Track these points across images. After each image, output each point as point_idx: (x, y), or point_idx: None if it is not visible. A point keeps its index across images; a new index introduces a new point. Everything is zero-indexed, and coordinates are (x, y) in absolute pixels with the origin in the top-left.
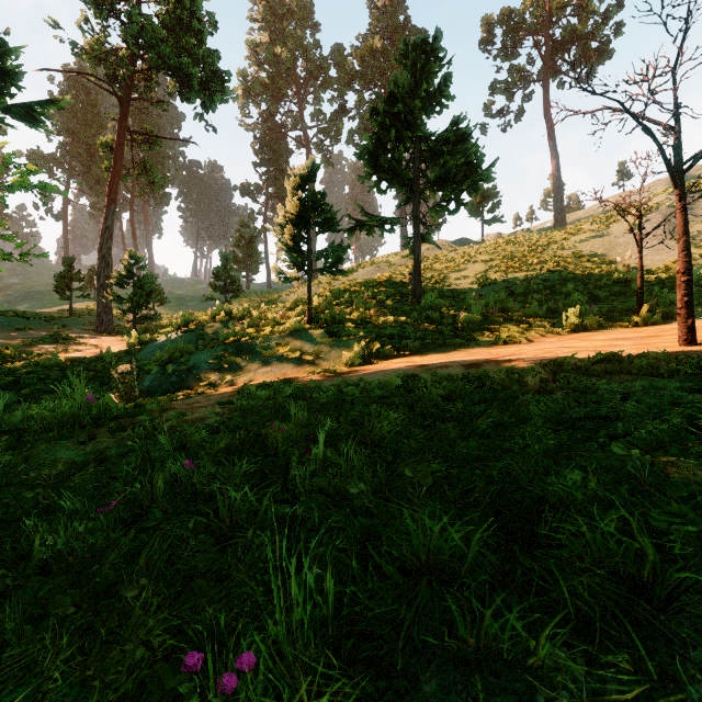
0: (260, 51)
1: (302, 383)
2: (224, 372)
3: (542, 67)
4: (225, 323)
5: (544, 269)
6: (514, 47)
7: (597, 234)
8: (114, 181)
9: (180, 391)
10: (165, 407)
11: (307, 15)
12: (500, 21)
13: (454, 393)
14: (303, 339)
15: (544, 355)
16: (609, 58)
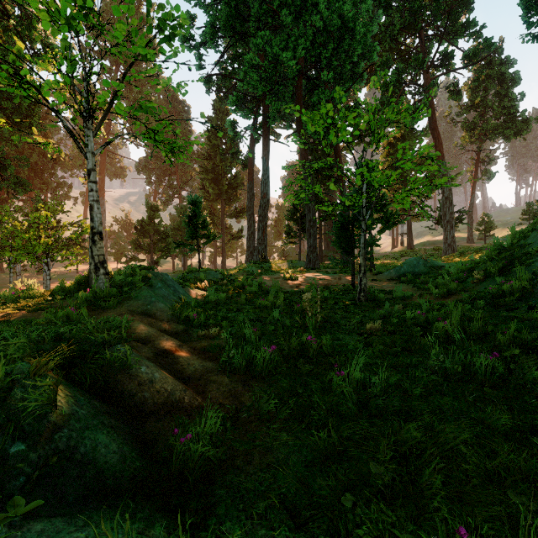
0: None
1: None
2: None
3: None
4: None
5: None
6: None
7: None
8: (473, 185)
9: None
10: None
11: None
12: None
13: None
14: None
15: None
16: None
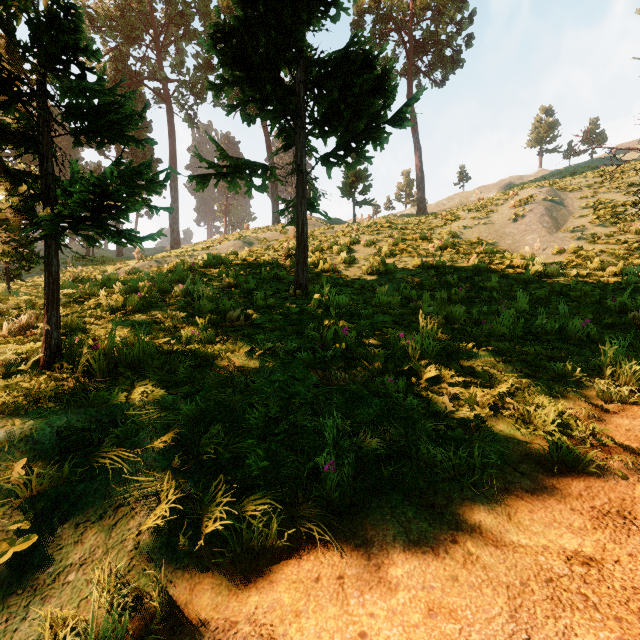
0: None
1: None
2: None
3: (404, 65)
4: None
5: (446, 255)
6: (382, 39)
7: (480, 221)
8: None
9: None
10: None
11: None
12: (371, 7)
13: None
14: None
15: None
16: (461, 67)
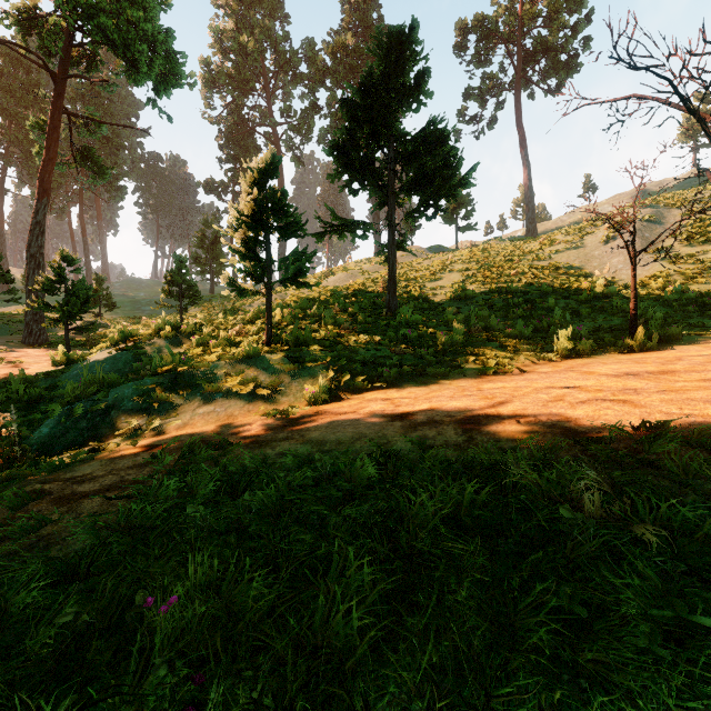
0: (225, 39)
1: (246, 440)
2: (152, 413)
3: (514, 76)
4: (171, 339)
5: (522, 281)
6: (487, 54)
7: (572, 245)
8: (47, 169)
9: (90, 440)
10: (29, 496)
11: (276, 6)
12: (474, 26)
13: (461, 508)
14: (258, 367)
15: (557, 408)
16: (577, 72)
